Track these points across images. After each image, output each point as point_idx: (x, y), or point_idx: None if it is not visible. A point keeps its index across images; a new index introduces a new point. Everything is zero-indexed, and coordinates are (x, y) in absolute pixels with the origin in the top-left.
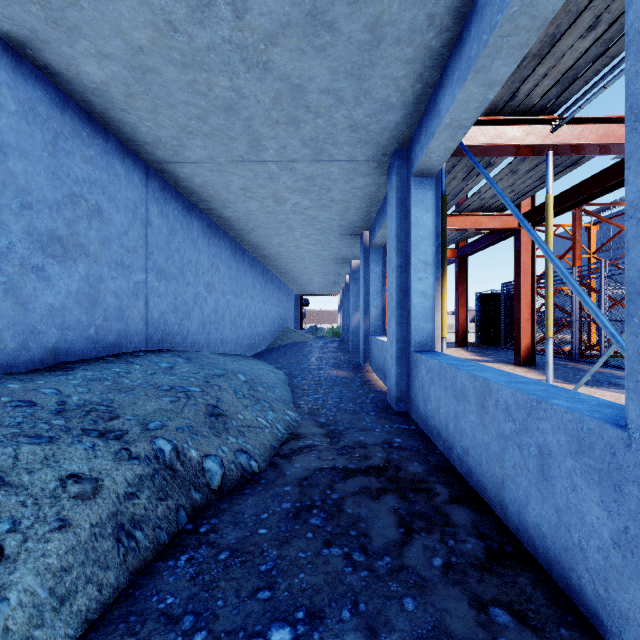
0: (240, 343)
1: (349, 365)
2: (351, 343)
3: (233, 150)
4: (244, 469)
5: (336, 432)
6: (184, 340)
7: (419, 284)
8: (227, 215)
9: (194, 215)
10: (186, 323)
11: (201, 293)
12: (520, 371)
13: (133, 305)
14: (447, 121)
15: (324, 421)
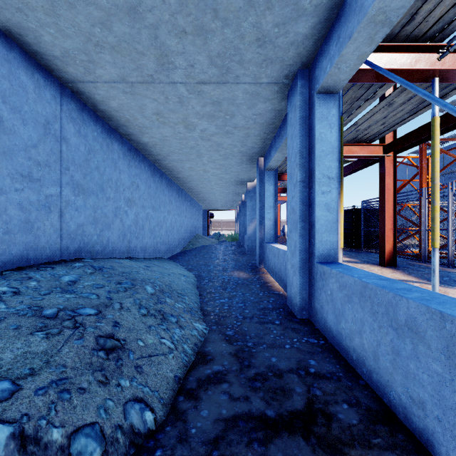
0: (158, 248)
1: (247, 266)
2: (247, 247)
3: (143, 68)
4: (135, 431)
5: (245, 350)
6: (104, 248)
7: (323, 198)
8: (145, 141)
9: (114, 139)
10: (106, 233)
11: (121, 207)
12: (387, 271)
13: (44, 217)
14: (373, 12)
15: (231, 334)
